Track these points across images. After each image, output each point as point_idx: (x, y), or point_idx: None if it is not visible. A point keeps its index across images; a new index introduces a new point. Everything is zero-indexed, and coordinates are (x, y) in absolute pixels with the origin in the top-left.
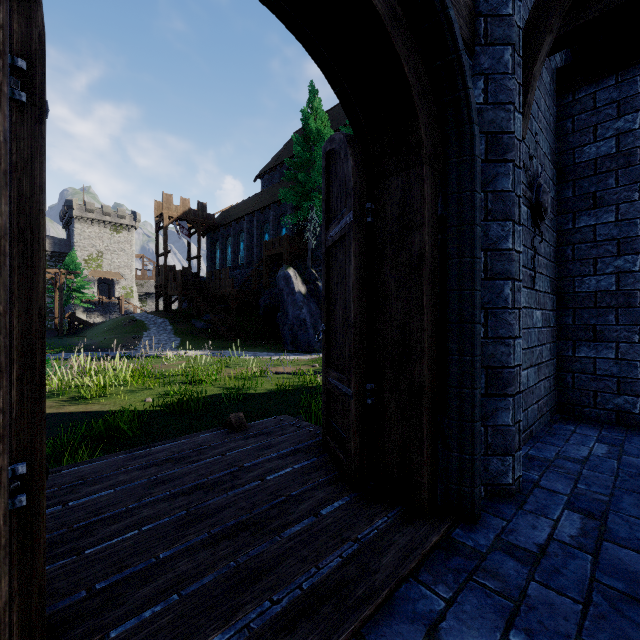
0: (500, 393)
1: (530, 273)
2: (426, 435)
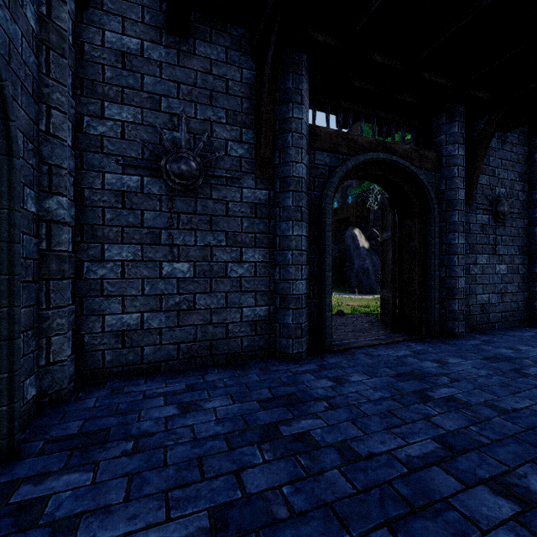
0: (452, 298)
1: (492, 247)
2: (417, 308)
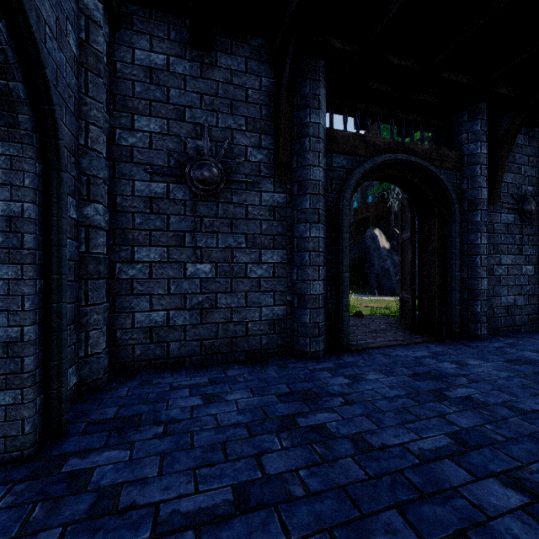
0: (474, 299)
1: (518, 247)
2: (437, 310)
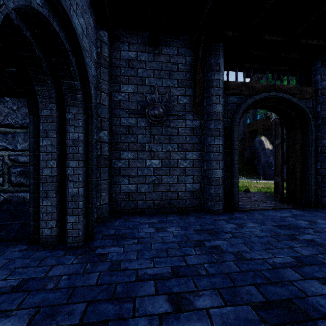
0: (325, 182)
1: None
2: (298, 188)
